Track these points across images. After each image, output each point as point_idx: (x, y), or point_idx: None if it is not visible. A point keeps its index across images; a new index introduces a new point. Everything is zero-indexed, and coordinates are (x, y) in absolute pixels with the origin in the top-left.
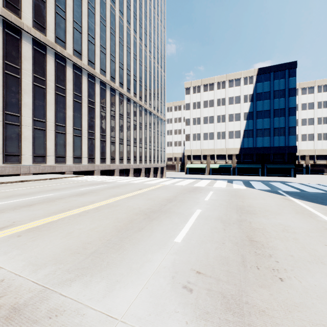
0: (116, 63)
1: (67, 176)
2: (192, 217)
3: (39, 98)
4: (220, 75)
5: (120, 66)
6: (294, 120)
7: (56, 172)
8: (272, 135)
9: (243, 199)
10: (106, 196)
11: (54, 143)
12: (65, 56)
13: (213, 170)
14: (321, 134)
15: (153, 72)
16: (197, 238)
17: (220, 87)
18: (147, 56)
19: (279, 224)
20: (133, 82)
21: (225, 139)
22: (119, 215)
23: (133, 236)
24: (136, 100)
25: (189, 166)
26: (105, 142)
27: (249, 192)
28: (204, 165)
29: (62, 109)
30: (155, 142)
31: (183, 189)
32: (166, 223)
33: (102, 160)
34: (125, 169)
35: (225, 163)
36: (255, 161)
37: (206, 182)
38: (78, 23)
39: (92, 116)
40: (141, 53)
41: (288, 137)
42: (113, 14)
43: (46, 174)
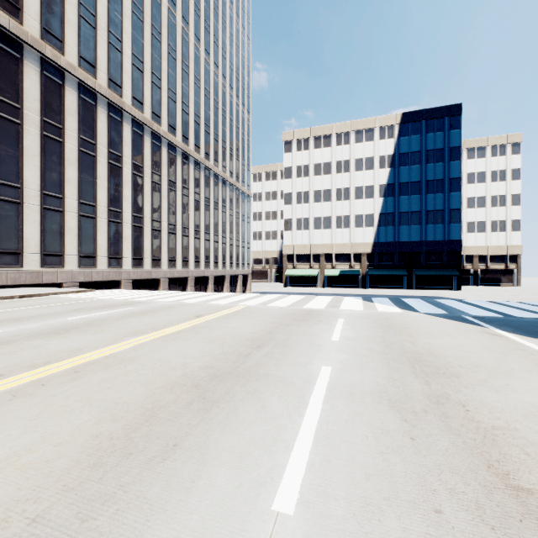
0: (163, 89)
1: (60, 290)
2: (316, 394)
3: (7, 142)
4: (341, 122)
5: (170, 96)
6: (458, 199)
7: (45, 283)
8: (423, 222)
9: (410, 335)
10: (118, 334)
11: (39, 229)
12: (63, 67)
13: (330, 279)
14: (497, 222)
15: (229, 111)
16: (348, 489)
17: (342, 142)
18: (219, 84)
19: (537, 409)
20: (194, 125)
21: (349, 228)
22: (124, 393)
23: (135, 490)
24: (200, 158)
25: (291, 272)
26: (142, 230)
27: (412, 319)
28: (315, 272)
29: (55, 166)
30: (232, 231)
31: (284, 315)
32: (247, 416)
33: (136, 261)
34: (180, 278)
35: (349, 268)
36: (398, 265)
37: (325, 301)
38: (89, 9)
39: (117, 181)
40: (209, 77)
41: (448, 225)
42: (156, 2)
43: (20, 288)
